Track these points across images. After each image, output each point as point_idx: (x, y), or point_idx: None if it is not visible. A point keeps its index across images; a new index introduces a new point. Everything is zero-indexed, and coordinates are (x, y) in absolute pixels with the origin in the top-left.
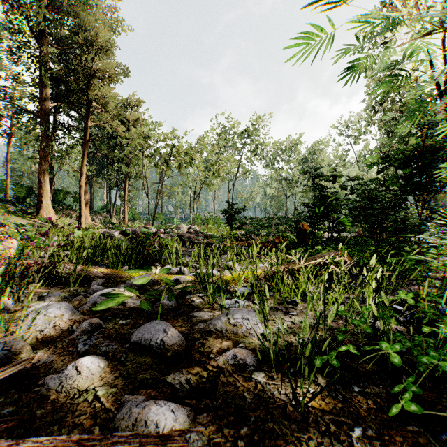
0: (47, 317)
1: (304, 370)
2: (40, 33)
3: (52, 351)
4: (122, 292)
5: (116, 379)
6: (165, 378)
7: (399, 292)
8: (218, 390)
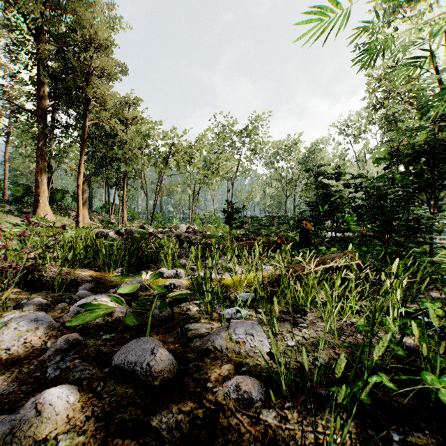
0: (17, 331)
1: (324, 406)
2: (37, 30)
3: (14, 378)
4: (105, 303)
5: (86, 420)
6: (149, 419)
7: (423, 301)
8: (216, 438)
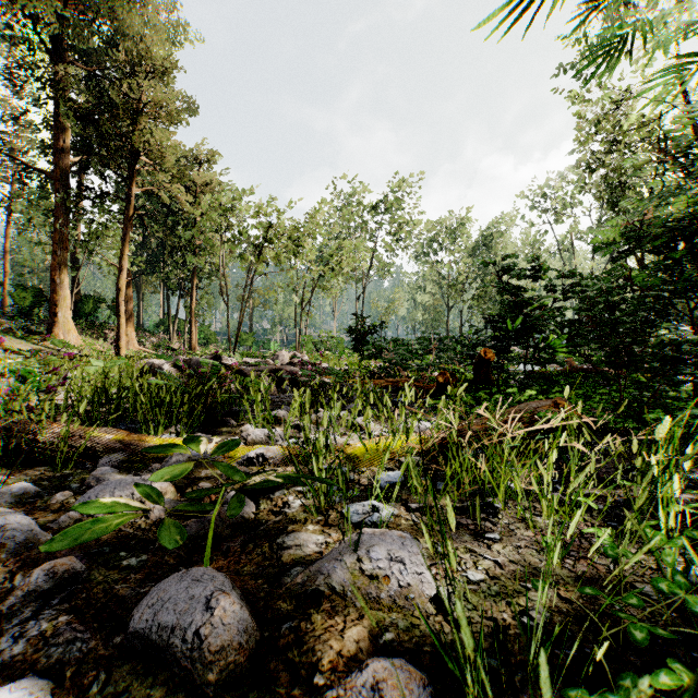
0: None
1: None
2: (53, 43)
3: None
4: (125, 501)
5: None
6: None
7: None
8: None
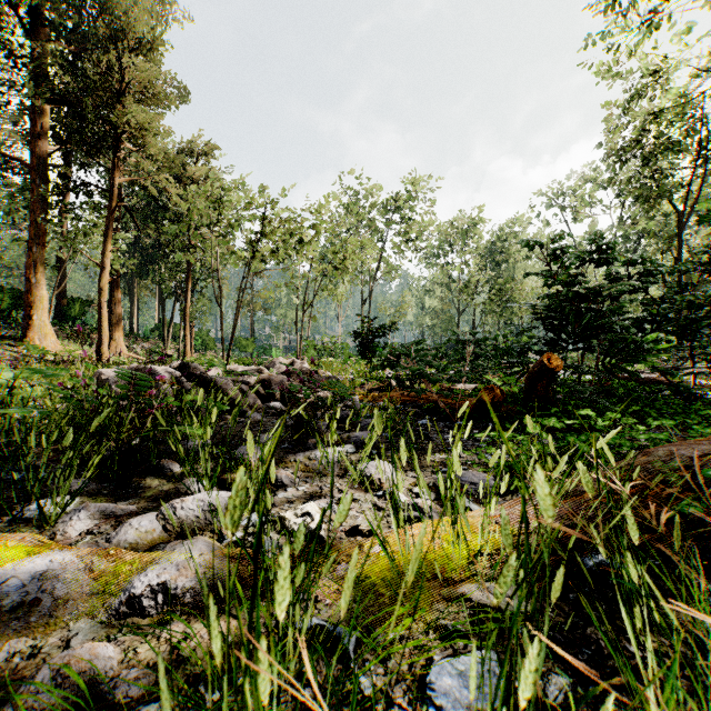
0: None
1: None
2: (29, 18)
3: None
4: None
5: None
6: None
7: None
8: None
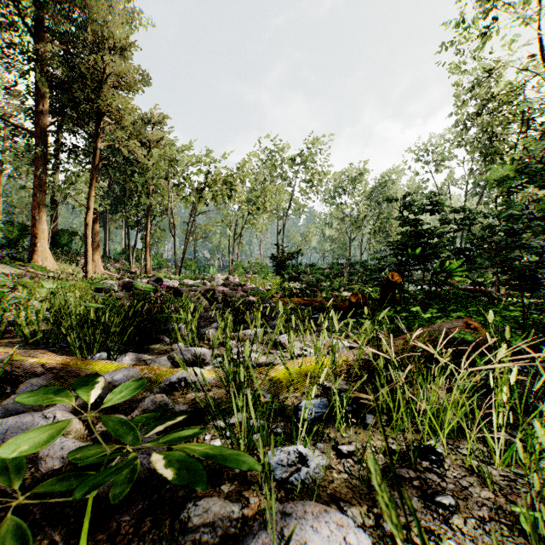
0: None
1: None
2: (34, 25)
3: None
4: None
5: None
6: None
7: None
8: None
